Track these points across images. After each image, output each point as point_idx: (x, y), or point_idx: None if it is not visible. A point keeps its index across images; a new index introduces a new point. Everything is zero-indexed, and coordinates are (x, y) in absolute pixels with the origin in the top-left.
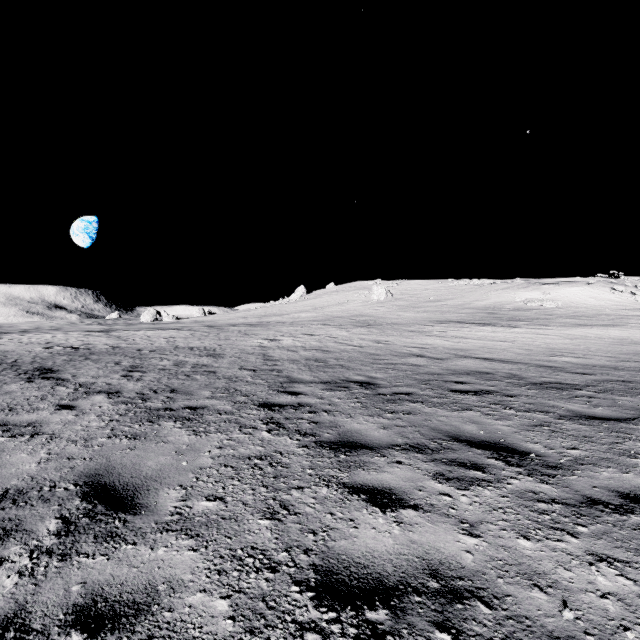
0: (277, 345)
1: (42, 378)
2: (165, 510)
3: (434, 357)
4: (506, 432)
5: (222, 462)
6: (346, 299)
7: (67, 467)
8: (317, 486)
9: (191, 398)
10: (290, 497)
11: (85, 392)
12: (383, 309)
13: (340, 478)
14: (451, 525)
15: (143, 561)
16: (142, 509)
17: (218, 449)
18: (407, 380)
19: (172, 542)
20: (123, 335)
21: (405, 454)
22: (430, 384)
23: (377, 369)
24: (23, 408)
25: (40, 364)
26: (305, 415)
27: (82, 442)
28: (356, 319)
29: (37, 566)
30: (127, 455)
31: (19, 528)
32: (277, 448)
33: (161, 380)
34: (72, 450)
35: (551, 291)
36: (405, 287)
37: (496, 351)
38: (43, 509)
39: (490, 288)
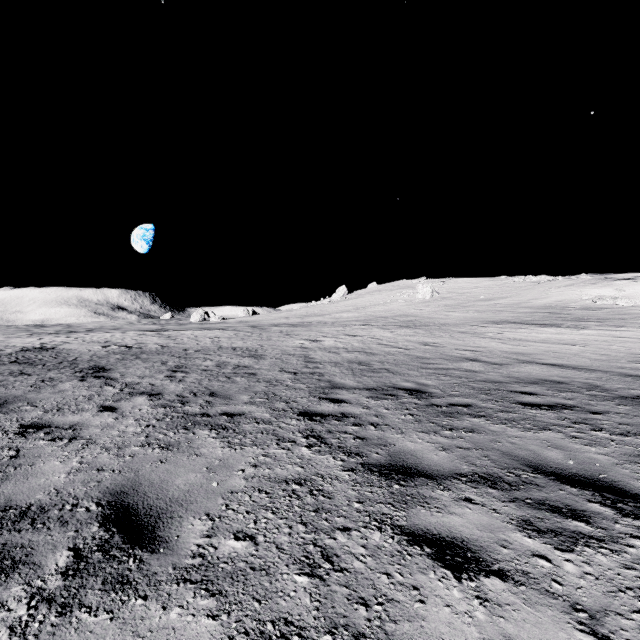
0: (318, 346)
1: (94, 377)
2: (186, 549)
3: (491, 362)
4: (604, 463)
5: (256, 485)
6: (389, 299)
7: (94, 480)
8: (367, 528)
9: (229, 403)
10: (334, 543)
11: (129, 393)
12: (429, 309)
13: (395, 518)
14: (560, 612)
15: (151, 628)
16: (161, 545)
17: (252, 467)
18: (463, 389)
19: (189, 600)
20: (173, 335)
21: (475, 488)
22: (491, 394)
23: (427, 375)
24: (70, 408)
25: (95, 362)
26: (349, 428)
27: (115, 450)
28: (400, 319)
29: (32, 620)
30: (156, 469)
31: (28, 560)
32: (318, 470)
33: (202, 382)
34: (104, 459)
35: (626, 287)
36: (452, 285)
37: (565, 356)
38: (58, 535)
39: (550, 285)
